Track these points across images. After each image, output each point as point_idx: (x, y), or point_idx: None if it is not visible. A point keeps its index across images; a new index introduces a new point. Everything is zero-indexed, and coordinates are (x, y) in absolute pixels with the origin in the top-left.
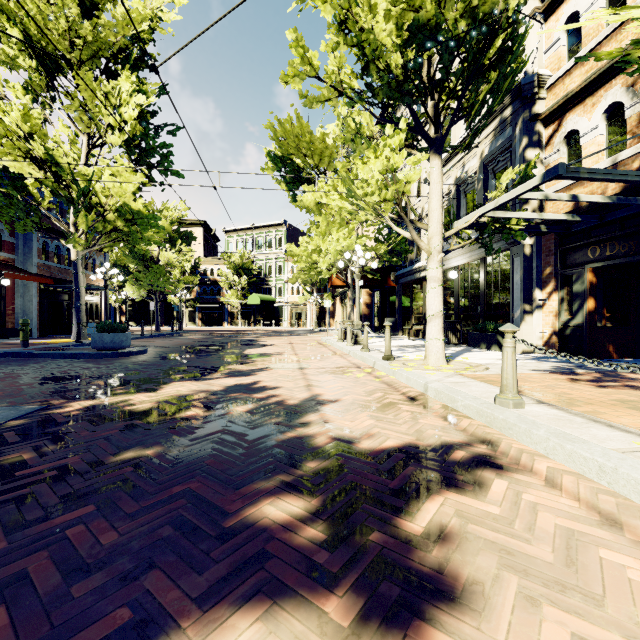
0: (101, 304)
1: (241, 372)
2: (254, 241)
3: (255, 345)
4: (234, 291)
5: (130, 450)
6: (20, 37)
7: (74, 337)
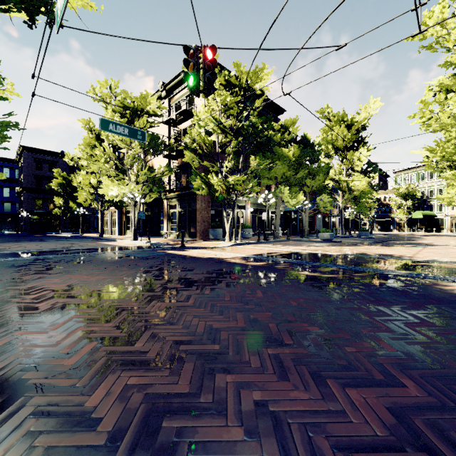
0: (336, 221)
1: (412, 241)
2: (417, 175)
3: (417, 238)
4: (401, 210)
5: (397, 243)
6: (331, 147)
7: (340, 234)
